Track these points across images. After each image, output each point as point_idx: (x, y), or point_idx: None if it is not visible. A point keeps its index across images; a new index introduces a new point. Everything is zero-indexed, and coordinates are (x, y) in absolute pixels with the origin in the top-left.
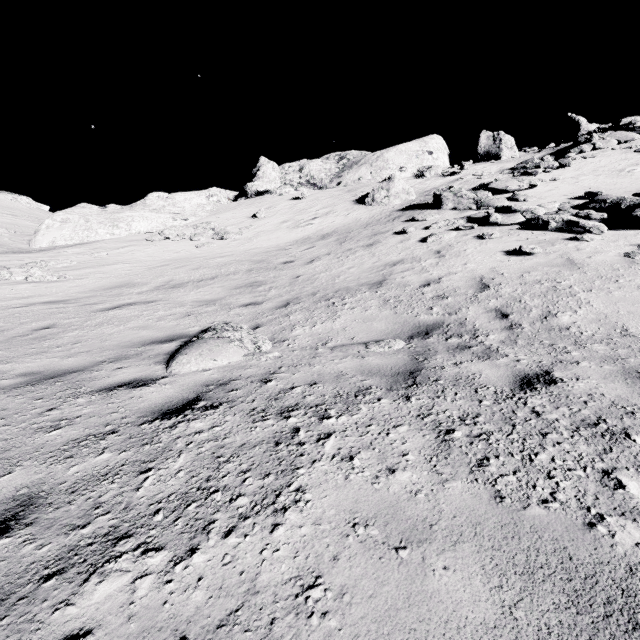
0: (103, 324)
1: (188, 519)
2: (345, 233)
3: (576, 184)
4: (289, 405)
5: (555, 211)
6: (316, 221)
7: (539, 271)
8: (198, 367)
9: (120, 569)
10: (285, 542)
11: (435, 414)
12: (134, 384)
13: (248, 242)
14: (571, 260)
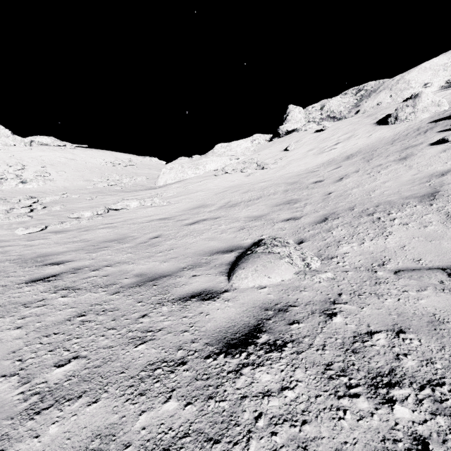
0: (187, 235)
1: None
2: (370, 151)
3: None
4: (380, 370)
5: None
6: (339, 146)
7: None
8: (254, 283)
9: None
10: None
11: None
12: (203, 296)
13: (282, 169)
14: None
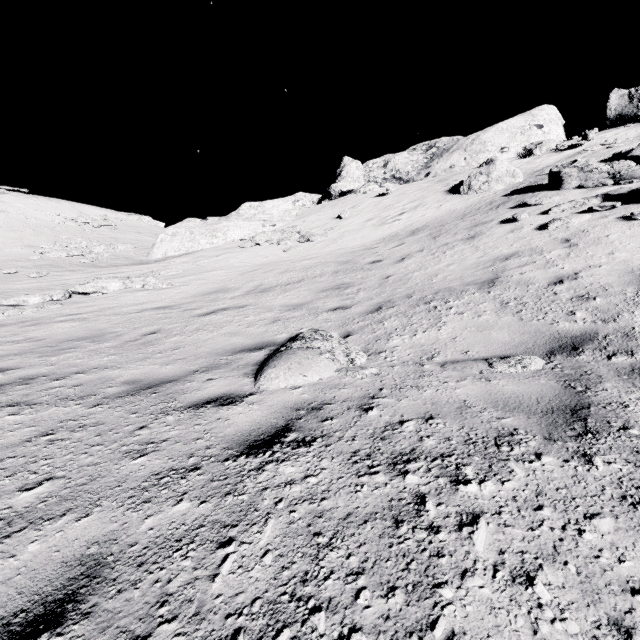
0: (199, 330)
1: None
2: (438, 226)
3: None
4: (402, 451)
5: None
6: (404, 216)
7: None
8: (287, 383)
9: None
10: None
11: None
12: (222, 401)
13: (333, 243)
14: None
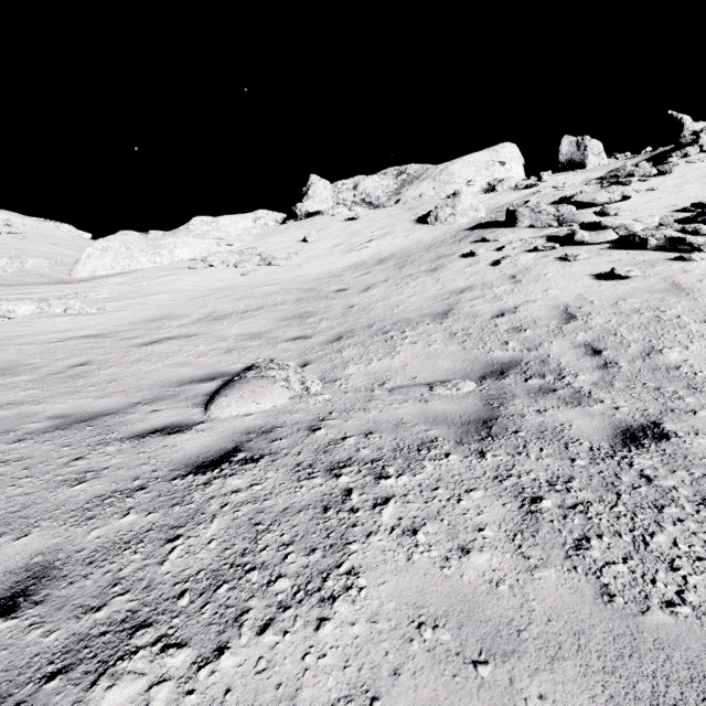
0: (140, 360)
1: (217, 606)
2: (405, 257)
3: (680, 194)
4: (340, 460)
5: (654, 226)
6: (372, 244)
7: (637, 298)
8: (239, 411)
9: (134, 670)
10: (333, 645)
11: (516, 476)
12: (169, 430)
13: (297, 268)
14: (677, 284)
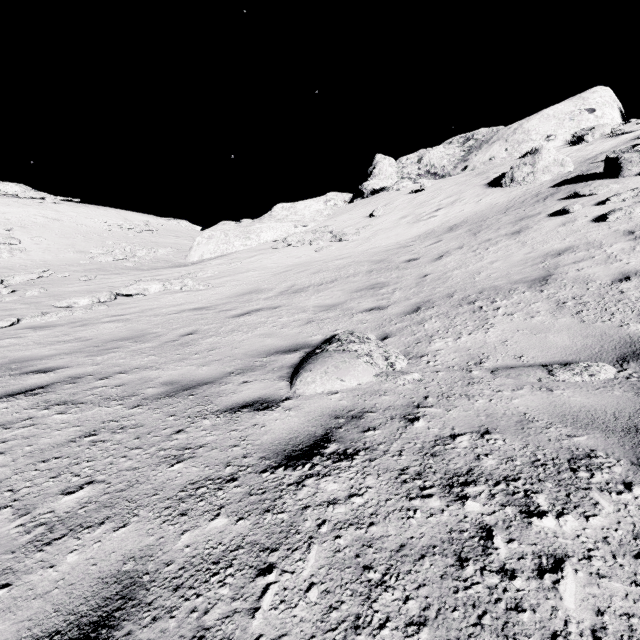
0: (234, 331)
1: None
2: (478, 222)
3: None
4: (457, 471)
5: None
6: (440, 212)
7: None
8: (324, 388)
9: None
10: None
11: None
12: (258, 405)
13: (366, 242)
14: None
